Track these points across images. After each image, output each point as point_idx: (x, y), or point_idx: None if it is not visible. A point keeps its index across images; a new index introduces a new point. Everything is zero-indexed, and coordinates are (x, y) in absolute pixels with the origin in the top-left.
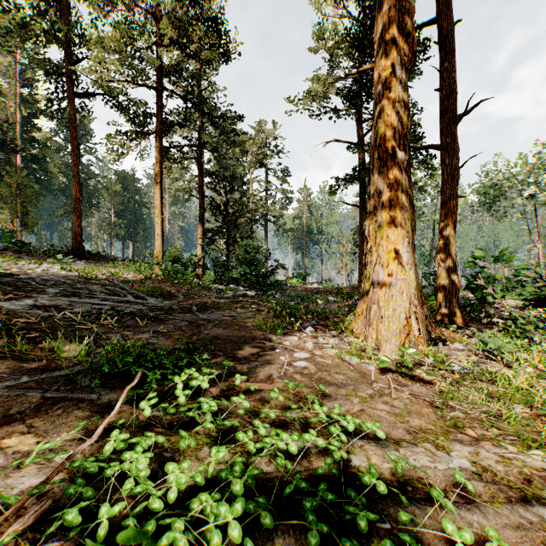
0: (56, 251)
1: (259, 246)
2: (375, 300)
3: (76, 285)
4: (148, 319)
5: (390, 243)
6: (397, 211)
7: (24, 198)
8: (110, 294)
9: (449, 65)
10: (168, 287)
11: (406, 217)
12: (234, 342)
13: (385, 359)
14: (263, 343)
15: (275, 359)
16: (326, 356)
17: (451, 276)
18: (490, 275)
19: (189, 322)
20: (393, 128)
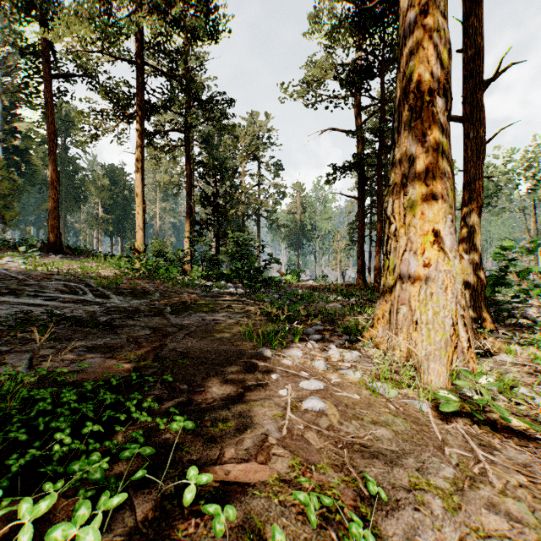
0: (31, 245)
1: (251, 238)
2: (405, 300)
3: (28, 281)
4: (95, 326)
5: (426, 222)
6: (436, 177)
7: (2, 190)
8: (65, 292)
9: (473, 21)
10: (145, 284)
11: (449, 187)
12: (210, 363)
13: (447, 396)
14: (253, 362)
15: (271, 395)
16: (347, 383)
17: (476, 270)
18: (525, 269)
19: (154, 329)
20: (431, 66)
